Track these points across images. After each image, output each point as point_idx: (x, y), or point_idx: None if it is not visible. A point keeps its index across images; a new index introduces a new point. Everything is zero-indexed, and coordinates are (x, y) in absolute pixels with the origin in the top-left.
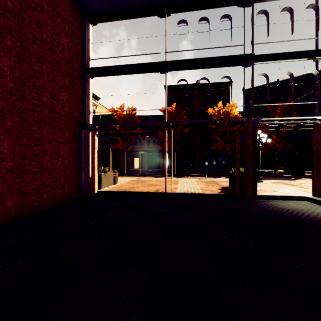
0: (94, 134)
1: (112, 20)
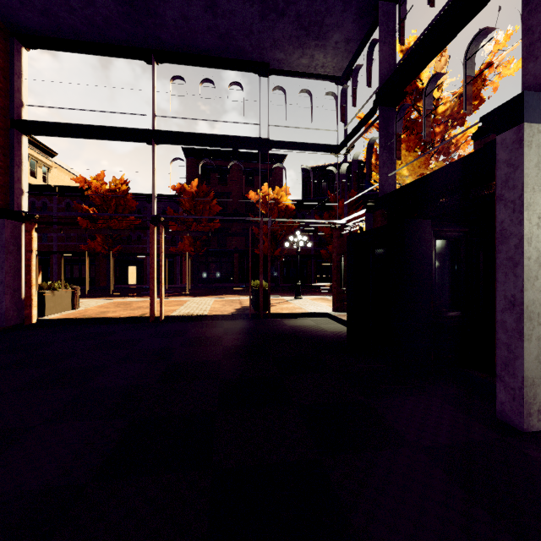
0: (31, 228)
1: (65, 50)
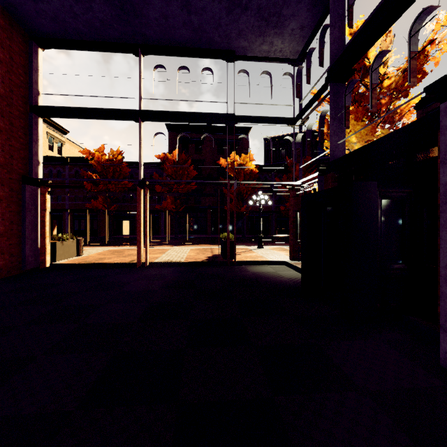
0: (45, 192)
1: (71, 48)
